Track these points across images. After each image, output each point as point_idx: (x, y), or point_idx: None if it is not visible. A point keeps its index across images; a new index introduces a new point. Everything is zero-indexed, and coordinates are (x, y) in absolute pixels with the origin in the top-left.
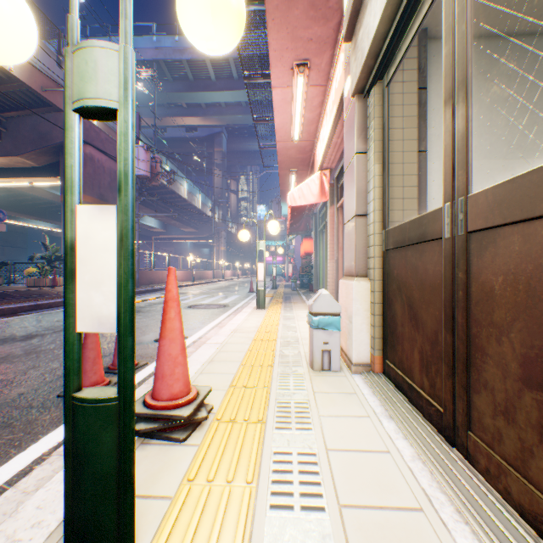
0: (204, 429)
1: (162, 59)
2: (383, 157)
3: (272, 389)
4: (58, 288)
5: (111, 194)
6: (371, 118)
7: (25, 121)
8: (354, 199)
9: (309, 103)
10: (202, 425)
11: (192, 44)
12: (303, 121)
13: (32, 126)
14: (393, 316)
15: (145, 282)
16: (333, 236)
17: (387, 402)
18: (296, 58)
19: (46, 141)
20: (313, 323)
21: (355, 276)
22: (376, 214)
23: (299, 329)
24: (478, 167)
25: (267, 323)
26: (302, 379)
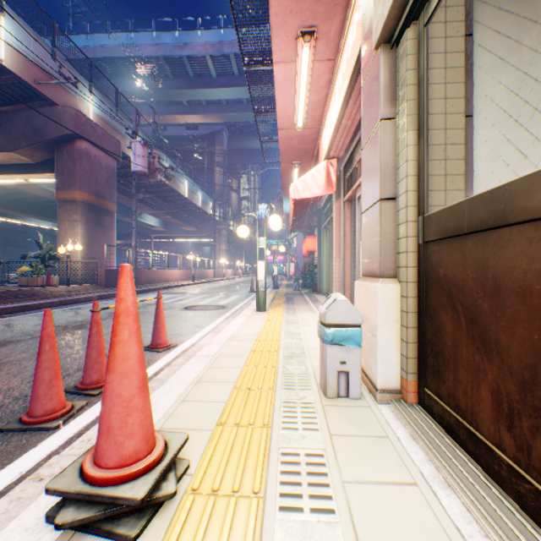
0: (171, 511)
1: (162, 56)
2: (420, 120)
3: (274, 428)
4: (51, 287)
5: (108, 191)
6: (402, 72)
7: (20, 116)
8: (378, 179)
9: (314, 83)
10: (169, 502)
11: (192, 40)
12: (307, 105)
13: (26, 121)
14: (437, 332)
15: (143, 281)
16: (340, 232)
17: (438, 458)
18: (301, 25)
19: (40, 136)
20: (326, 337)
21: (379, 276)
22: (409, 195)
23: (304, 337)
24: (537, 137)
25: (268, 329)
26: (313, 412)
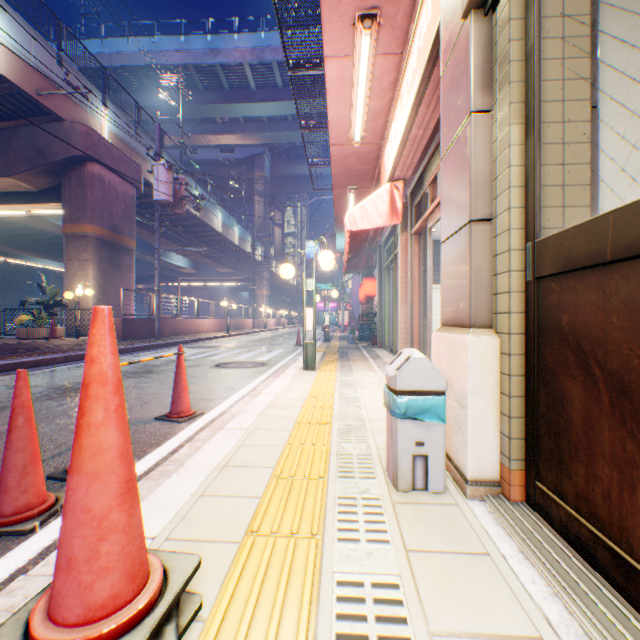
0: None
1: (191, 64)
2: (530, 108)
3: (326, 540)
4: (55, 340)
5: (126, 225)
6: (501, 45)
7: (19, 134)
8: (466, 194)
9: (376, 84)
10: None
11: (227, 45)
12: (367, 113)
13: (27, 140)
14: (558, 404)
15: (168, 332)
16: (406, 272)
17: (570, 594)
18: (360, 6)
19: (44, 158)
20: (397, 408)
21: (469, 326)
22: (513, 214)
23: (363, 403)
24: None
25: (318, 393)
26: (380, 513)
